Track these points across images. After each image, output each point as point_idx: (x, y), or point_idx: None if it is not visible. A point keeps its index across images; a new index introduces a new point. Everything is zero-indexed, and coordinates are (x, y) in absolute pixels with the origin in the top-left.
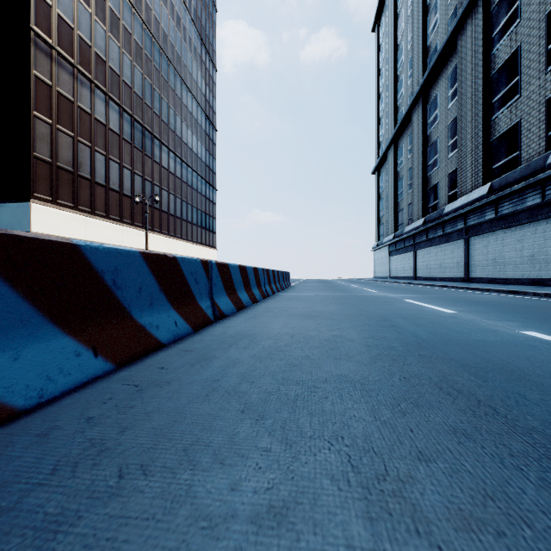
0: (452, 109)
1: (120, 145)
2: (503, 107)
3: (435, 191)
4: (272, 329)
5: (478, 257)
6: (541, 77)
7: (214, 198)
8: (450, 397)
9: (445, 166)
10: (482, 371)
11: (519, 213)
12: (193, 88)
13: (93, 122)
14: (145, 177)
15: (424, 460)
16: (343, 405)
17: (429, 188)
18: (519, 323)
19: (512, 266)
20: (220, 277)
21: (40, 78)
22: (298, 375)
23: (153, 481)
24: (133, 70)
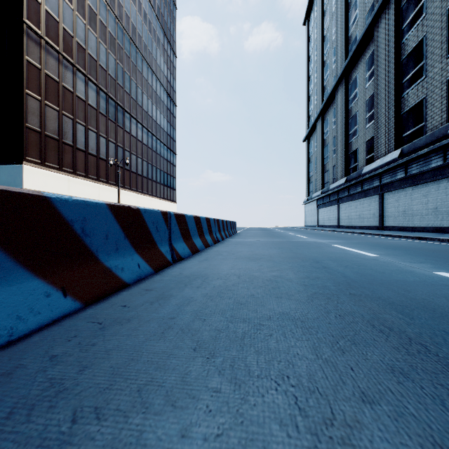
0: (369, 88)
1: (97, 117)
2: (411, 86)
3: (355, 155)
4: (222, 270)
5: (390, 210)
6: (443, 61)
7: (174, 161)
8: (383, 334)
9: (363, 135)
10: (407, 309)
11: (425, 173)
12: (157, 71)
13: (75, 99)
14: (117, 144)
15: (368, 401)
16: (286, 342)
17: (350, 152)
18: (431, 265)
19: (419, 217)
20: (178, 226)
21: (31, 63)
22: (245, 313)
23: (105, 426)
24: (107, 56)
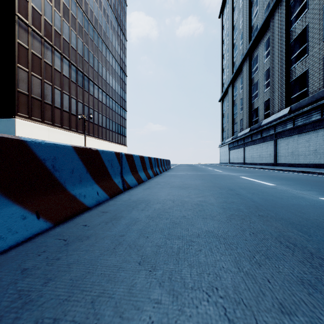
0: (266, 63)
1: (70, 84)
2: (297, 61)
3: (256, 112)
4: (160, 196)
5: (282, 151)
6: (321, 43)
7: (125, 116)
8: (289, 249)
9: (262, 97)
10: (305, 228)
11: (307, 125)
12: (113, 51)
13: (53, 71)
14: (84, 104)
15: (286, 313)
16: (213, 257)
17: (252, 110)
18: (316, 192)
19: (303, 156)
20: (127, 163)
21: (21, 44)
22: (179, 231)
23: None
24: (77, 40)
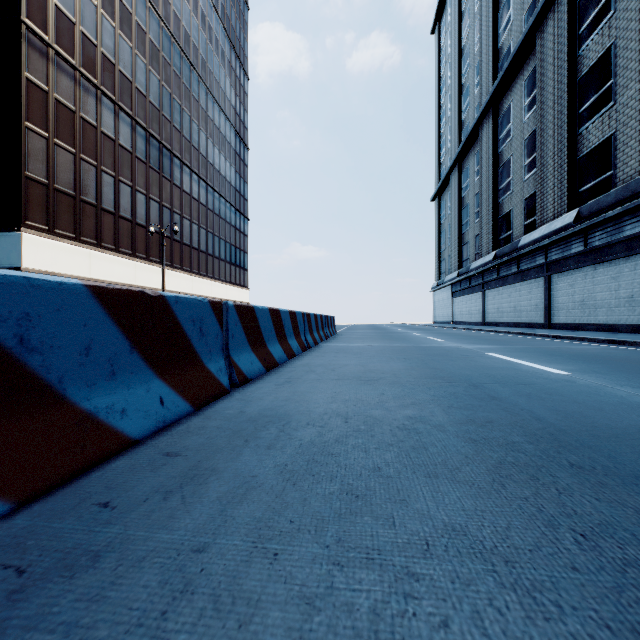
0: (529, 122)
1: (133, 164)
2: (593, 117)
3: (508, 220)
4: (315, 404)
5: (562, 299)
6: None
7: (246, 229)
8: None
9: (520, 190)
10: None
11: (614, 245)
12: (220, 98)
13: (99, 137)
14: (162, 203)
15: None
16: None
17: (500, 216)
18: None
19: (605, 309)
20: (242, 325)
21: (33, 82)
22: (367, 530)
23: None
24: (148, 75)
